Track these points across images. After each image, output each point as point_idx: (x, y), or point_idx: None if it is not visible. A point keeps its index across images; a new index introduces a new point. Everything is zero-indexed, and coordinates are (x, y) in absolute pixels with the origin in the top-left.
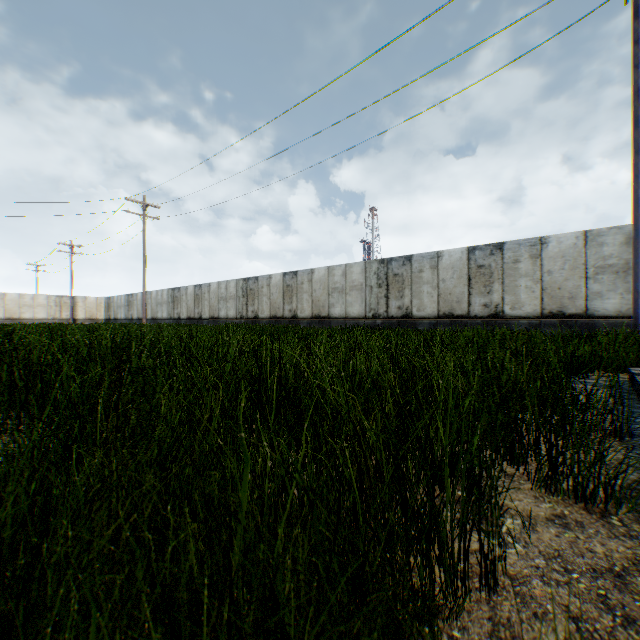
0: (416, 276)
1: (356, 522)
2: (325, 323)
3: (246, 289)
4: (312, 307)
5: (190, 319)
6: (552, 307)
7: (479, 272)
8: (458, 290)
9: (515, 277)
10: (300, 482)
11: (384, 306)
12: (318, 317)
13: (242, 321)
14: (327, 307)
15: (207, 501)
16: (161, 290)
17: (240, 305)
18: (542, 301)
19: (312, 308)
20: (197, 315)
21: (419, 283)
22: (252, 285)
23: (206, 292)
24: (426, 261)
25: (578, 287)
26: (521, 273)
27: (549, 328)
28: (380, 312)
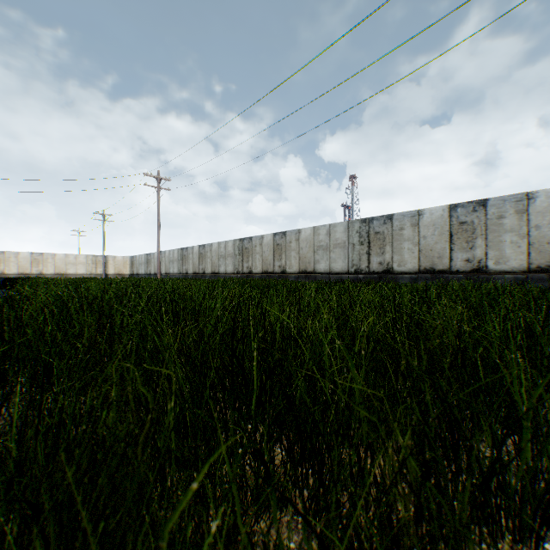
0: (397, 234)
1: None
2: (311, 277)
3: (242, 248)
4: (299, 263)
5: (195, 274)
6: (540, 262)
7: (461, 228)
8: (439, 246)
9: (499, 232)
10: None
11: (366, 262)
12: (304, 272)
13: (238, 276)
14: (313, 263)
15: None
16: (172, 250)
17: (237, 262)
18: (529, 256)
19: (299, 264)
20: (201, 271)
21: (400, 240)
22: (247, 244)
23: (208, 251)
24: (407, 219)
25: None
26: (505, 228)
27: (536, 283)
28: (362, 267)
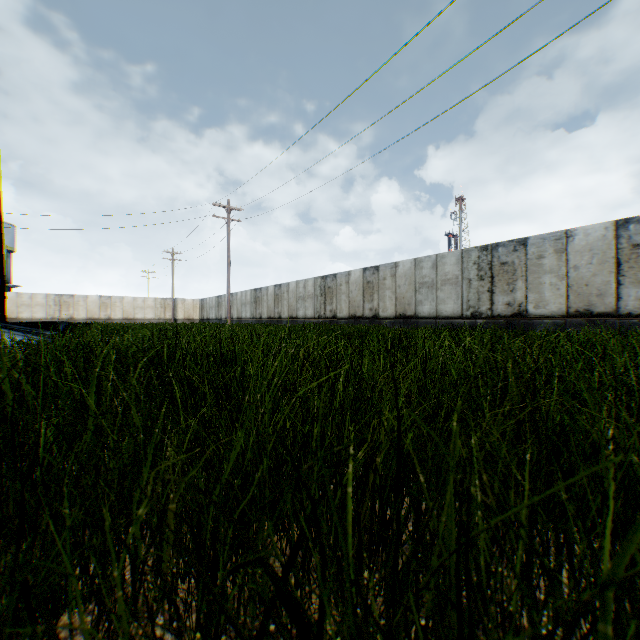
0: (533, 264)
1: None
2: (411, 323)
3: (324, 287)
4: (396, 305)
5: (270, 319)
6: None
7: (634, 253)
8: (598, 279)
9: None
10: None
11: (487, 302)
12: (403, 316)
13: (320, 321)
14: (413, 305)
15: None
16: (245, 291)
17: (318, 304)
18: None
19: (396, 306)
20: (277, 315)
21: (537, 272)
22: (330, 283)
23: (285, 292)
24: (548, 244)
25: None
26: None
27: None
28: (481, 310)
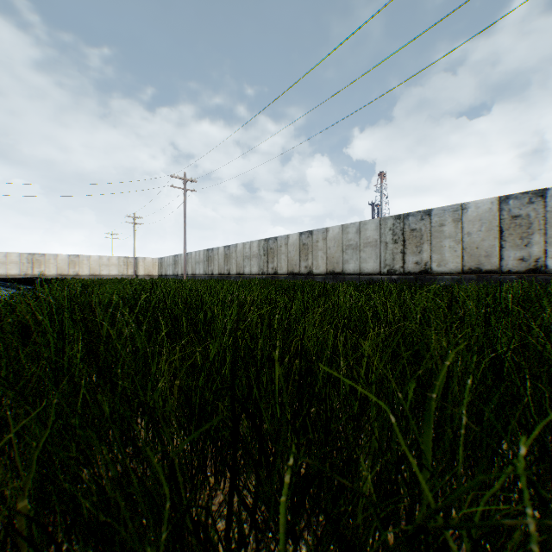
0: (436, 230)
1: None
2: (339, 278)
3: (267, 248)
4: (326, 263)
5: (221, 275)
6: None
7: (513, 223)
8: (486, 243)
9: None
10: None
11: (400, 262)
12: (332, 273)
13: (263, 277)
14: (341, 263)
15: None
16: (198, 251)
17: (261, 262)
18: None
19: (326, 264)
20: (226, 271)
21: (439, 237)
22: (272, 245)
23: (233, 252)
24: (447, 214)
25: None
26: None
27: None
28: (396, 268)
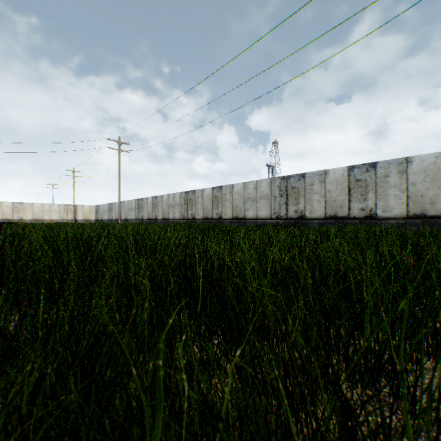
0: (308, 188)
1: (286, 439)
2: (242, 222)
3: (187, 199)
4: (232, 211)
5: (149, 220)
6: (415, 210)
7: (357, 184)
8: (340, 198)
9: (385, 188)
10: (224, 435)
11: (284, 210)
12: (237, 218)
13: (184, 221)
14: (243, 211)
15: (115, 429)
16: (130, 200)
17: (183, 210)
18: (407, 206)
19: (232, 212)
20: (154, 217)
21: (310, 193)
22: (191, 196)
23: (160, 201)
24: (316, 177)
25: (437, 195)
26: (390, 185)
27: (413, 226)
28: (281, 214)
